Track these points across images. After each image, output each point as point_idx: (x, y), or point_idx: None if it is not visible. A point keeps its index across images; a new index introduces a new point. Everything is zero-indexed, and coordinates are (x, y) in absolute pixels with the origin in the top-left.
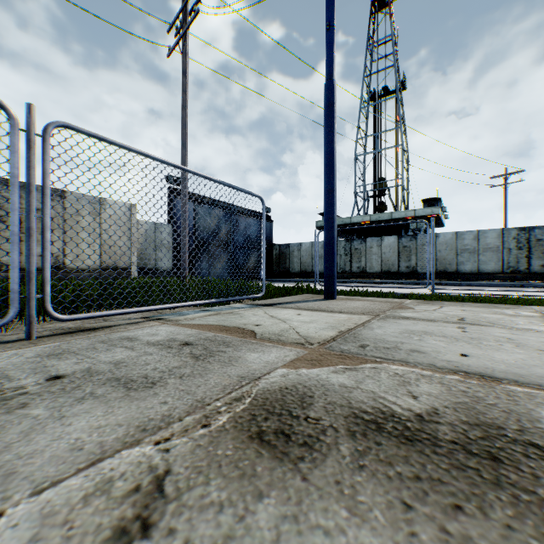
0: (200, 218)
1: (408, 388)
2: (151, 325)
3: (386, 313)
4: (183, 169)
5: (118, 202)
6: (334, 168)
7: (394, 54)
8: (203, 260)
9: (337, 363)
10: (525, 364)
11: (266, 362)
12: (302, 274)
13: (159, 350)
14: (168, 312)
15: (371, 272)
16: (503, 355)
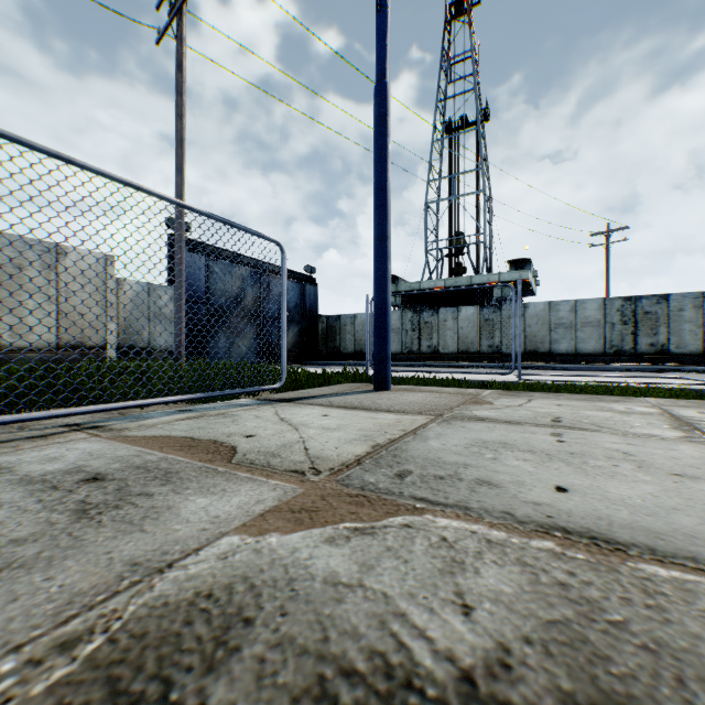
0: (215, 278)
1: (458, 582)
2: (70, 439)
3: (453, 411)
4: (140, 189)
5: (86, 252)
6: (387, 207)
7: (475, 75)
8: (220, 336)
9: (343, 516)
10: (660, 505)
11: (212, 519)
12: (356, 356)
13: (27, 496)
14: (137, 412)
15: (446, 352)
16: (623, 487)
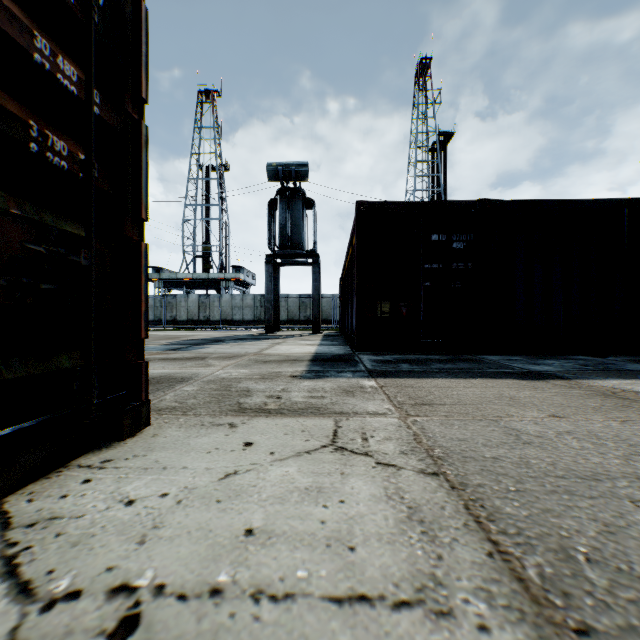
0: None
1: None
2: None
3: None
4: None
5: None
6: None
7: (216, 144)
8: None
9: None
10: None
11: None
12: None
13: None
14: None
15: (181, 320)
16: None
